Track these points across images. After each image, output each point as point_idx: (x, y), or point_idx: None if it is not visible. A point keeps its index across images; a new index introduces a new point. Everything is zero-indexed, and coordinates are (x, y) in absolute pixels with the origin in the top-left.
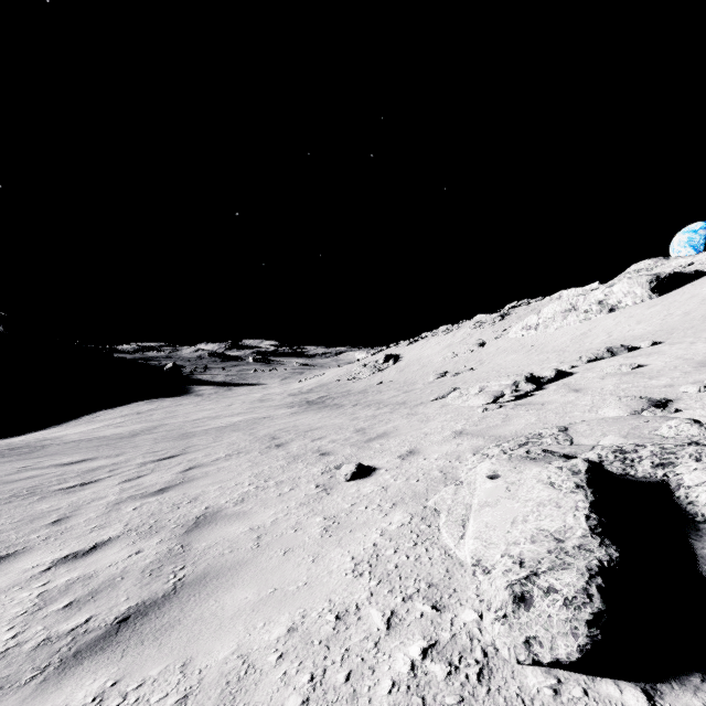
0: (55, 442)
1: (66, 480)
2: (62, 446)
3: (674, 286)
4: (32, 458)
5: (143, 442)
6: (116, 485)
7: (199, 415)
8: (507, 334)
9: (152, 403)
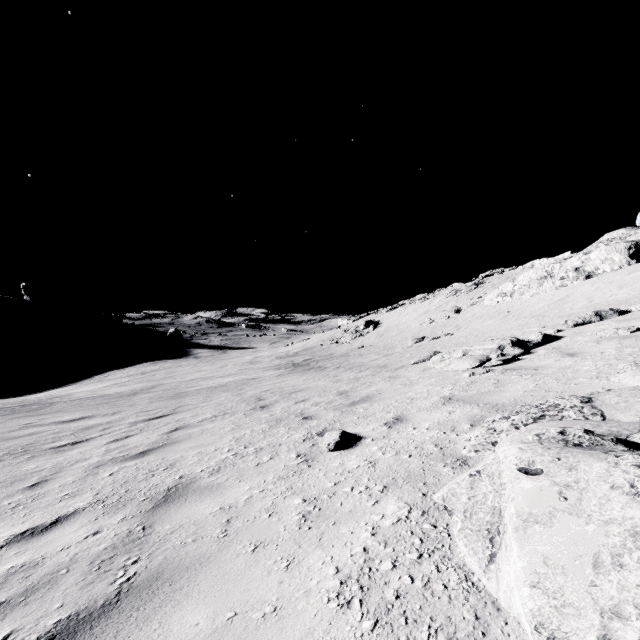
0: (63, 400)
1: (61, 438)
2: (67, 403)
3: None
4: (38, 415)
5: (140, 401)
6: (103, 446)
7: (194, 375)
8: (483, 301)
9: (156, 364)
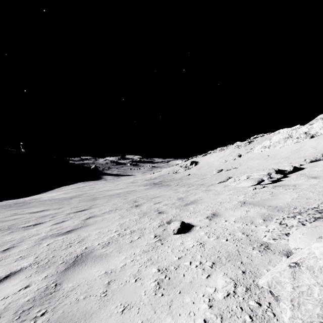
0: (36, 201)
1: (29, 221)
2: (37, 202)
3: None
4: (21, 208)
5: (74, 202)
6: (49, 226)
7: (103, 189)
8: (253, 151)
9: (85, 183)
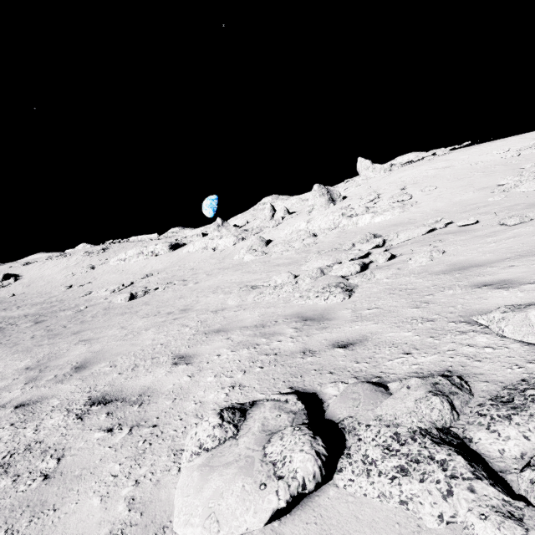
0: None
1: None
2: None
3: (177, 248)
4: None
5: None
6: None
7: None
8: (109, 262)
9: None
